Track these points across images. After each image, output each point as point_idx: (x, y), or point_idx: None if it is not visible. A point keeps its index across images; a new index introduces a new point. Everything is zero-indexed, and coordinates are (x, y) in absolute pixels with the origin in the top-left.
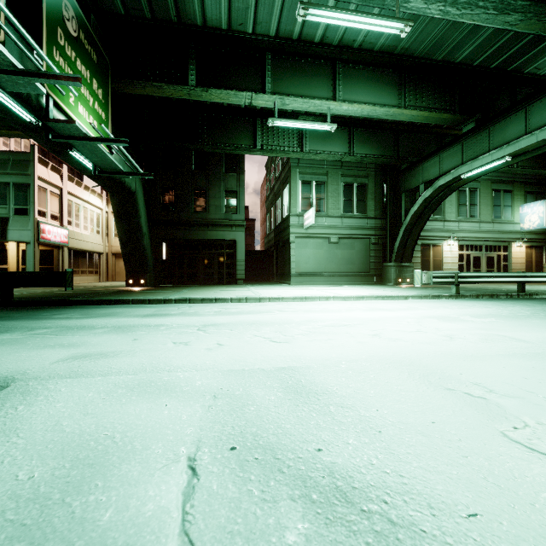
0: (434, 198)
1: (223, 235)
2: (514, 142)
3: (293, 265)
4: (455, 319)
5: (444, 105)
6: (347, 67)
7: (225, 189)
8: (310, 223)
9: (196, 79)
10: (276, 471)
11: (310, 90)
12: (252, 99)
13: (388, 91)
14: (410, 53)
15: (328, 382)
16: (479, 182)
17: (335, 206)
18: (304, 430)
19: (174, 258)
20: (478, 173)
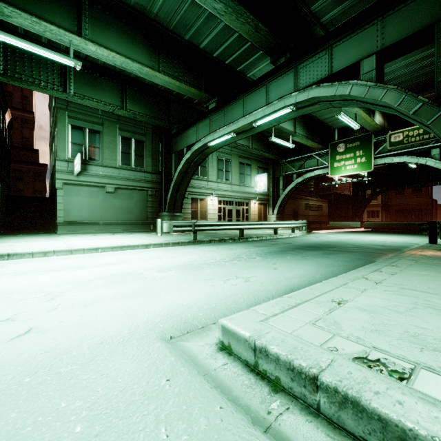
0: (193, 160)
1: None
2: (236, 121)
3: (61, 213)
4: (130, 277)
5: (193, 81)
6: (96, 8)
7: None
8: (77, 169)
9: None
10: None
11: (44, 12)
12: None
13: (143, 50)
14: (160, 21)
15: None
16: (231, 156)
17: (112, 157)
18: None
19: None
20: (219, 144)
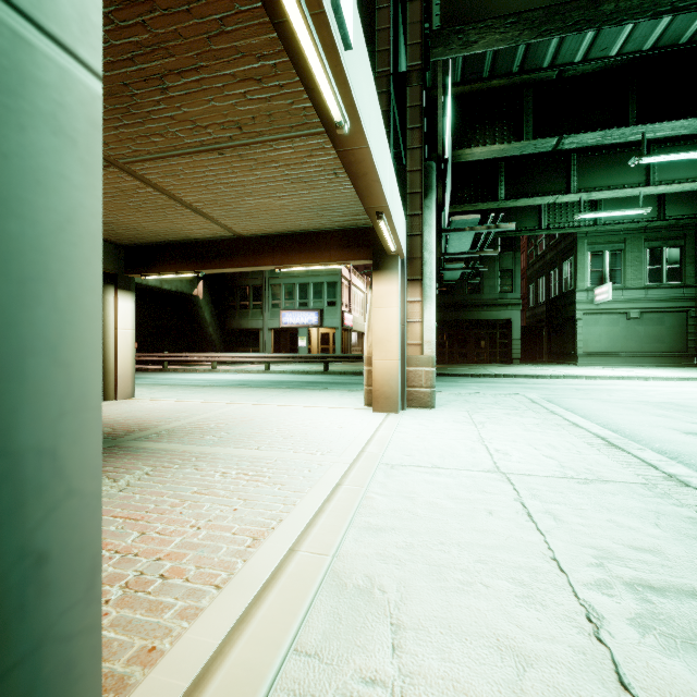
0: None
1: (498, 315)
2: None
3: (580, 344)
4: None
5: None
6: (664, 147)
7: (500, 269)
8: (606, 299)
9: (505, 192)
10: (691, 412)
11: (618, 179)
12: (557, 199)
13: None
14: None
15: (694, 405)
16: None
17: (636, 277)
18: (693, 410)
19: (443, 337)
20: None
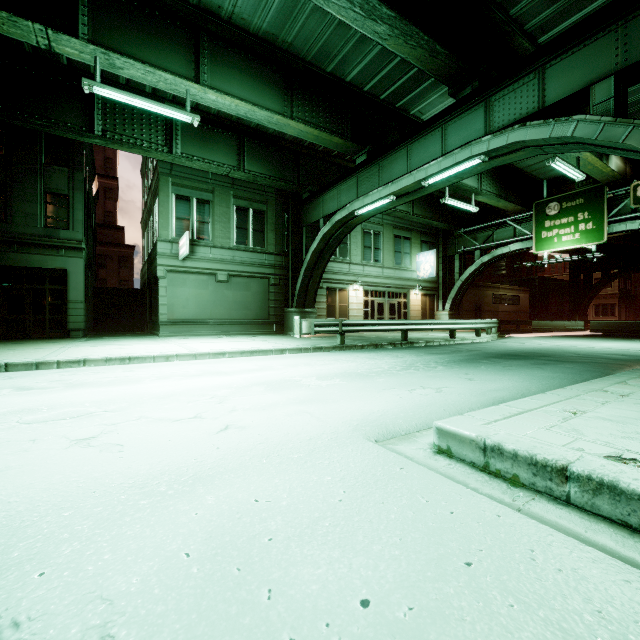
0: (333, 235)
1: (42, 262)
2: (397, 180)
3: (164, 310)
4: (291, 384)
5: (336, 127)
6: (216, 44)
7: (46, 190)
8: (185, 252)
9: None
10: None
11: (158, 58)
12: (51, 40)
13: (272, 93)
14: (295, 51)
15: None
16: (383, 226)
17: (225, 235)
18: None
19: None
20: (370, 211)
